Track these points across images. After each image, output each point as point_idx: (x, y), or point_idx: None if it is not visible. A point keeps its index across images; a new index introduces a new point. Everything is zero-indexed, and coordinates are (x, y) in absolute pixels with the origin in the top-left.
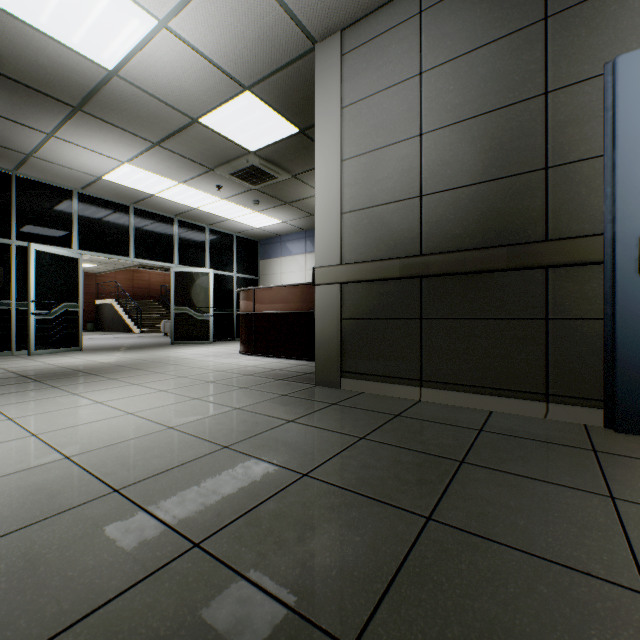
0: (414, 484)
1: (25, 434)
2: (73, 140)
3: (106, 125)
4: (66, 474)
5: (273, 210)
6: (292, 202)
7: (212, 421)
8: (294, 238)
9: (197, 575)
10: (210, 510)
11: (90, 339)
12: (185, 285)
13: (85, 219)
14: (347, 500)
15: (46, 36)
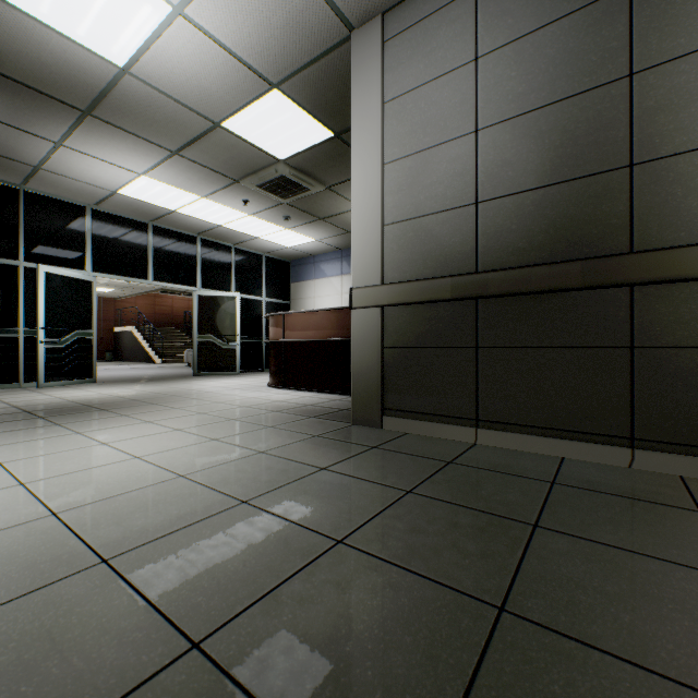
0: (478, 557)
1: (12, 483)
2: (84, 149)
3: (119, 132)
4: (48, 537)
5: (305, 227)
6: (326, 218)
7: (231, 468)
8: (329, 258)
9: (191, 695)
10: (218, 591)
11: (107, 370)
12: (209, 310)
13: (99, 238)
14: (393, 579)
15: (48, 28)
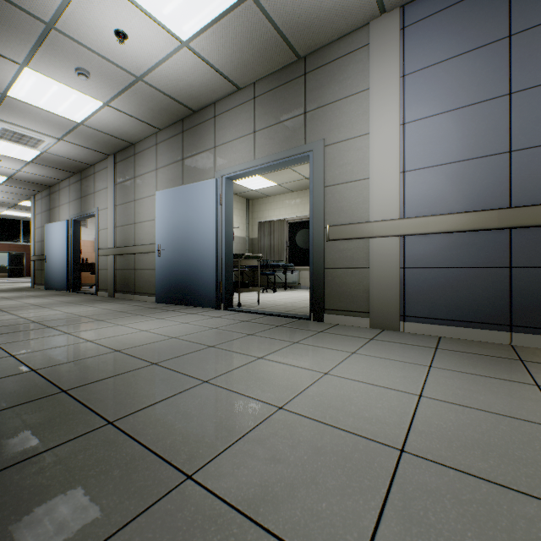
0: None
1: None
2: None
3: None
4: None
5: None
6: None
7: None
8: None
9: None
10: None
11: (17, 280)
12: None
13: None
14: None
15: None
